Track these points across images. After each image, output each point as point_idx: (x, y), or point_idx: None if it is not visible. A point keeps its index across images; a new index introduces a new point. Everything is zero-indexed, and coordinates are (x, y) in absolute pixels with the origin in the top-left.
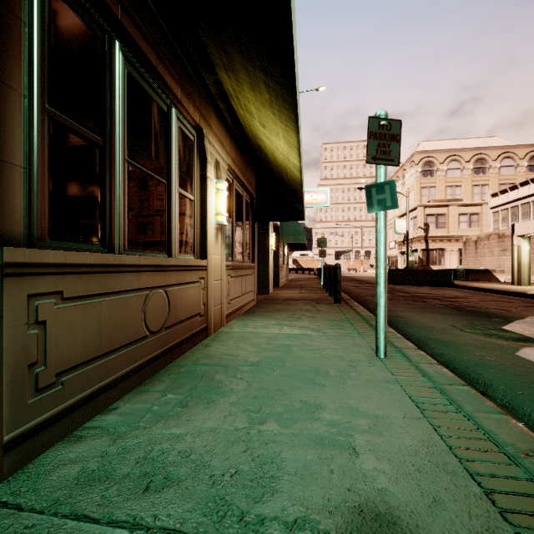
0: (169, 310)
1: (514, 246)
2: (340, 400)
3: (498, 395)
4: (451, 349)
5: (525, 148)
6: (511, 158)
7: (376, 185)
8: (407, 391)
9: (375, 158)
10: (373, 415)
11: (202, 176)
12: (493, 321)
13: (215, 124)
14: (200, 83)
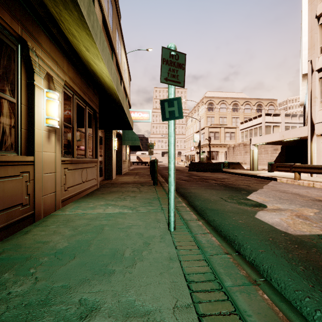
0: None
1: (251, 150)
2: (122, 290)
3: (247, 254)
4: (219, 216)
5: (255, 100)
6: (249, 104)
7: (168, 100)
8: (183, 268)
9: (167, 79)
10: (146, 310)
11: (29, 83)
12: (242, 193)
13: (47, 44)
14: (23, 0)
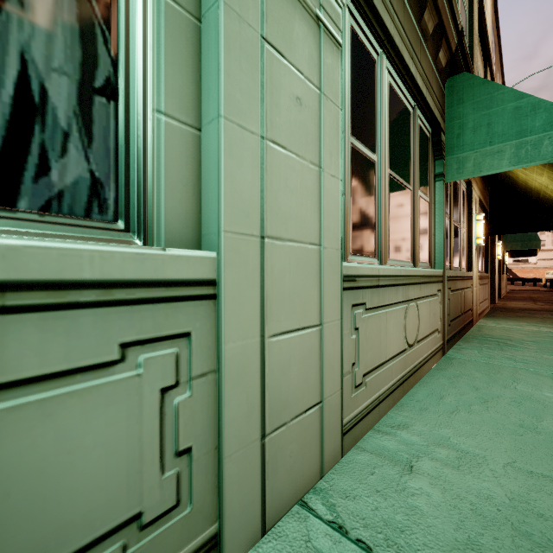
0: (464, 303)
1: None
2: None
3: None
4: None
5: None
6: None
7: None
8: None
9: None
10: None
11: (468, 213)
12: None
13: None
14: None
